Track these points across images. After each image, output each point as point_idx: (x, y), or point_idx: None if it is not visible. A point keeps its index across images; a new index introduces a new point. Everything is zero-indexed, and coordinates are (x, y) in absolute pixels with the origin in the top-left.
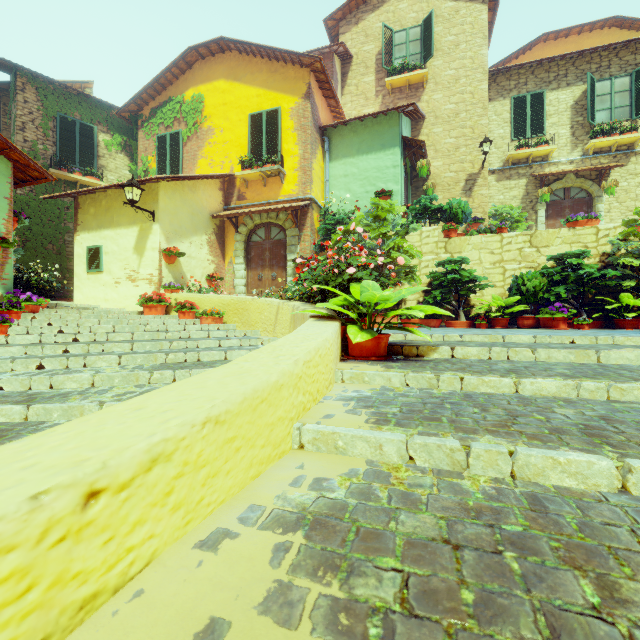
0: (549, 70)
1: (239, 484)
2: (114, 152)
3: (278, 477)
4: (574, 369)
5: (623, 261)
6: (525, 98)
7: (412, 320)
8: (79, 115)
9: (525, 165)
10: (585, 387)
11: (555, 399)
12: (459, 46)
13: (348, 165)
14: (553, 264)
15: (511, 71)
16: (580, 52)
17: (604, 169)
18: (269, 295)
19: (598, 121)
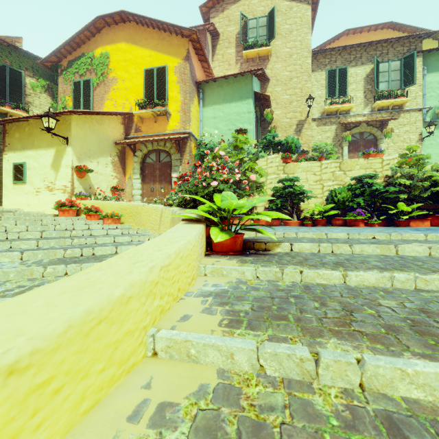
0: (350, 53)
1: (61, 430)
2: (39, 92)
3: (118, 405)
4: (383, 261)
5: (399, 181)
6: (335, 71)
7: (261, 220)
8: (9, 62)
9: (335, 116)
10: (398, 278)
11: (376, 289)
12: (292, 32)
13: (216, 110)
14: (354, 182)
15: (326, 52)
16: (370, 42)
17: (384, 121)
18: (156, 202)
19: (381, 89)
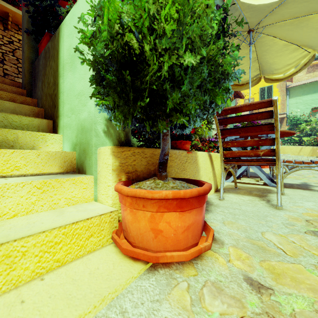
0: None
1: None
2: None
3: None
4: None
5: None
6: None
7: None
8: None
9: None
10: None
11: None
12: None
13: (297, 99)
14: None
15: None
16: None
17: None
18: (287, 145)
19: None
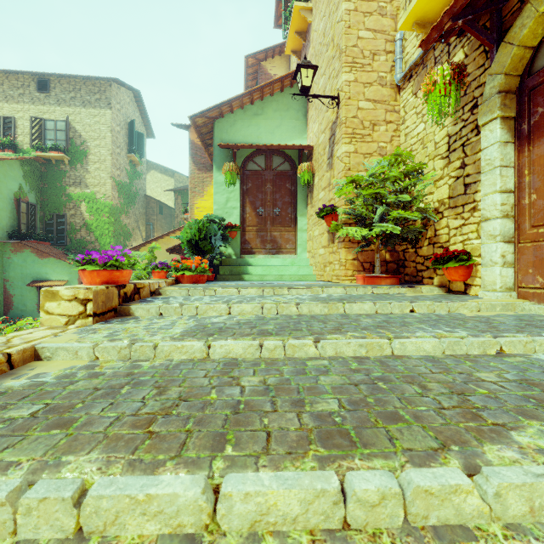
0: None
1: None
2: None
3: None
4: None
5: None
6: None
7: None
8: None
9: None
10: None
11: None
12: None
13: None
14: None
15: None
16: None
17: None
18: None
19: None
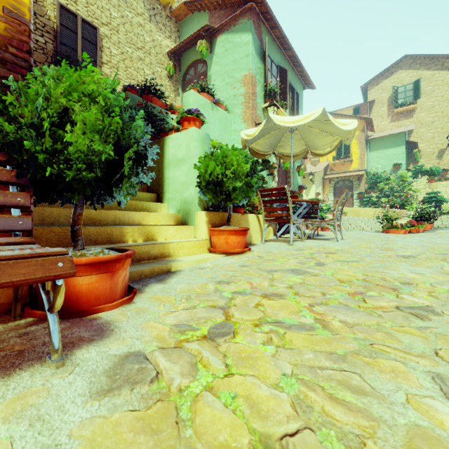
0: None
1: None
2: None
3: None
4: None
5: None
6: None
7: None
8: None
9: None
10: None
11: None
12: (434, 91)
13: (378, 153)
14: None
15: None
16: None
17: None
18: (362, 207)
19: None
